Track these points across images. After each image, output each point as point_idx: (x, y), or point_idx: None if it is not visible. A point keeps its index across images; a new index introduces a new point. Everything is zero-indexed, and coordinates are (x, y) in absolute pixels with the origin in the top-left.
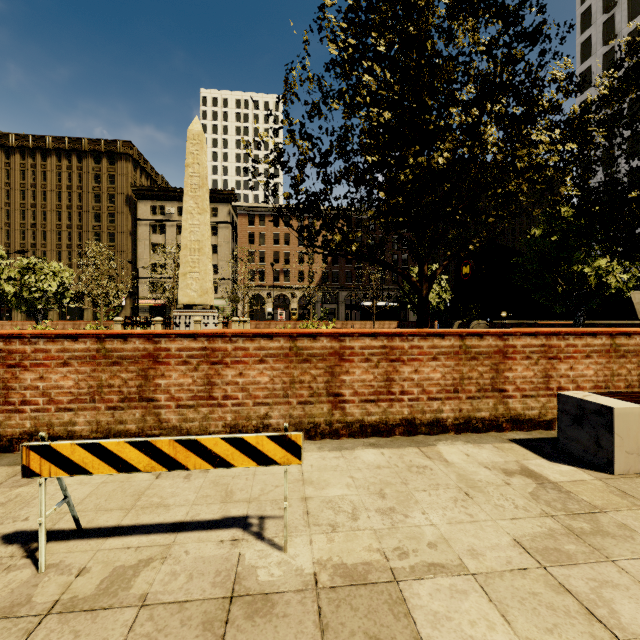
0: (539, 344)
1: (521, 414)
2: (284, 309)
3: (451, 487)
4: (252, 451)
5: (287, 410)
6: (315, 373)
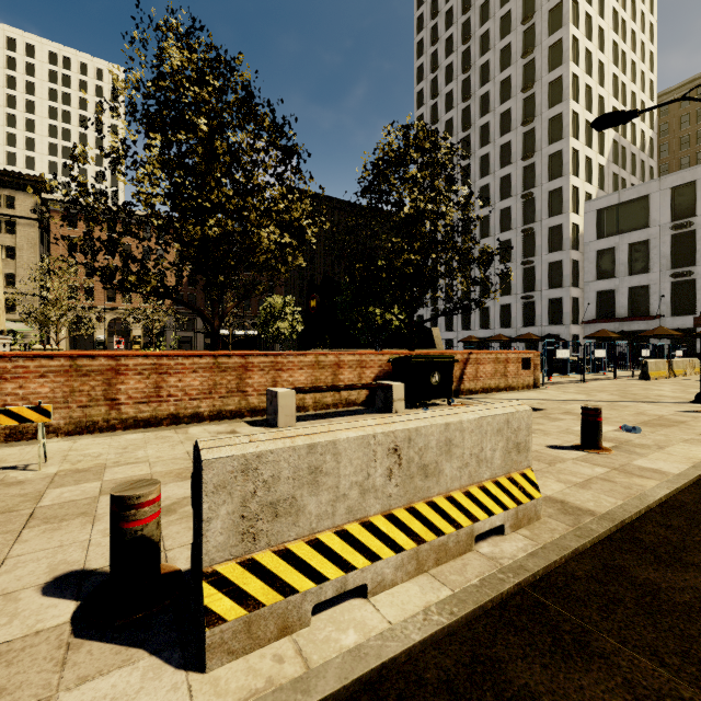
0: (270, 361)
1: (258, 406)
2: (123, 336)
3: (176, 441)
4: (15, 416)
5: (68, 413)
6: (94, 384)
